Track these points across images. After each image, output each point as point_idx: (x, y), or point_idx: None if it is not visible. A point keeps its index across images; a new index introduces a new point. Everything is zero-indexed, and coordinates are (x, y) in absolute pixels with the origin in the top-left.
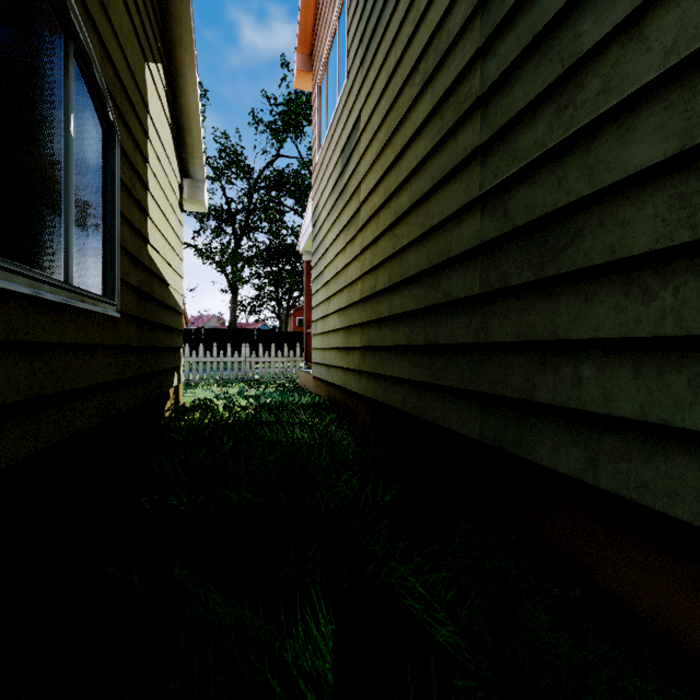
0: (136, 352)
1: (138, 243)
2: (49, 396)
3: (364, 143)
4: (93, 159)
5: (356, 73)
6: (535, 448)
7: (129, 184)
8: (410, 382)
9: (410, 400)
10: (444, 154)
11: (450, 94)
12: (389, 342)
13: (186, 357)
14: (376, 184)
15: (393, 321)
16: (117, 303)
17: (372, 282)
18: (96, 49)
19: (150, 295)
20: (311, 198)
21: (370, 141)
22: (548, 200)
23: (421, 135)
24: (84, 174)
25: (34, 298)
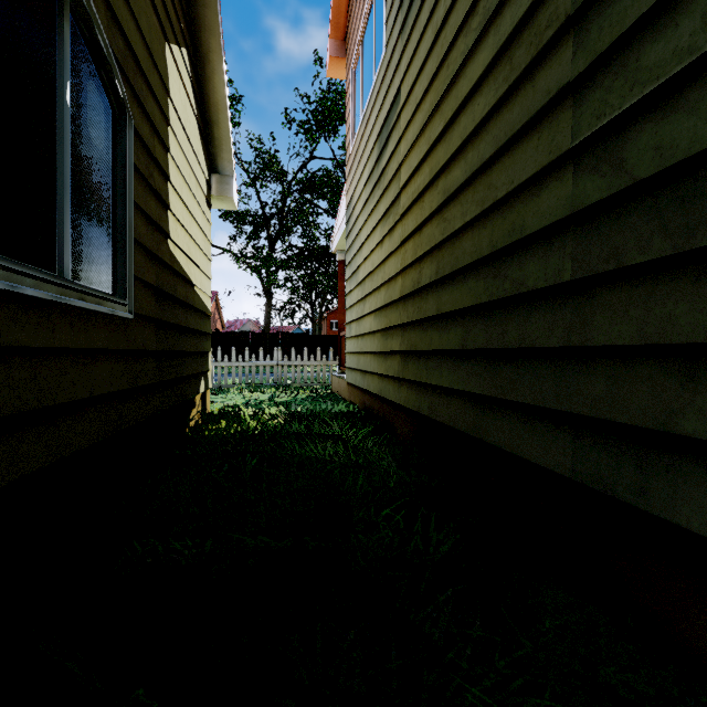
0: (154, 357)
1: (156, 238)
2: (34, 411)
3: (405, 119)
4: (99, 139)
5: (395, 42)
6: (675, 503)
7: (145, 171)
8: (465, 394)
9: (465, 417)
10: (514, 106)
11: (522, 27)
12: (437, 346)
13: (218, 361)
14: (420, 162)
15: (441, 320)
16: (129, 303)
17: (415, 277)
18: (101, 12)
19: (172, 296)
20: (344, 192)
21: (412, 115)
22: (702, 131)
23: (480, 90)
24: (87, 154)
25: (10, 293)
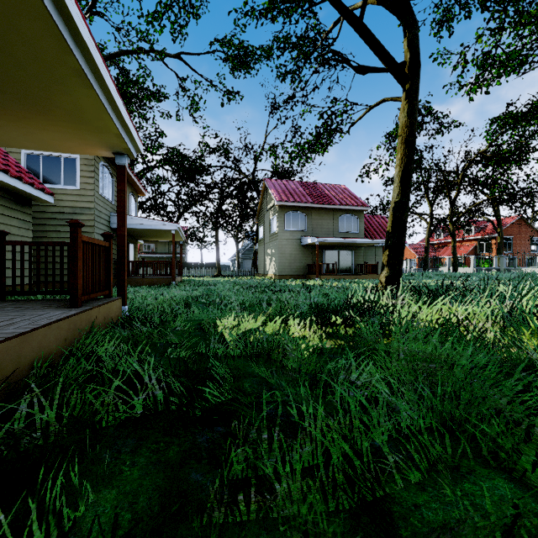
0: None
1: None
2: None
3: None
4: None
5: None
6: None
7: None
8: None
9: None
10: None
11: None
12: None
13: None
14: None
15: None
16: None
17: None
18: None
19: None
20: None
21: None
22: None
23: None
24: None
25: None
